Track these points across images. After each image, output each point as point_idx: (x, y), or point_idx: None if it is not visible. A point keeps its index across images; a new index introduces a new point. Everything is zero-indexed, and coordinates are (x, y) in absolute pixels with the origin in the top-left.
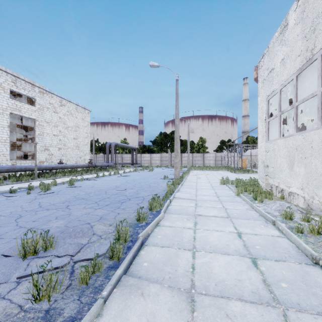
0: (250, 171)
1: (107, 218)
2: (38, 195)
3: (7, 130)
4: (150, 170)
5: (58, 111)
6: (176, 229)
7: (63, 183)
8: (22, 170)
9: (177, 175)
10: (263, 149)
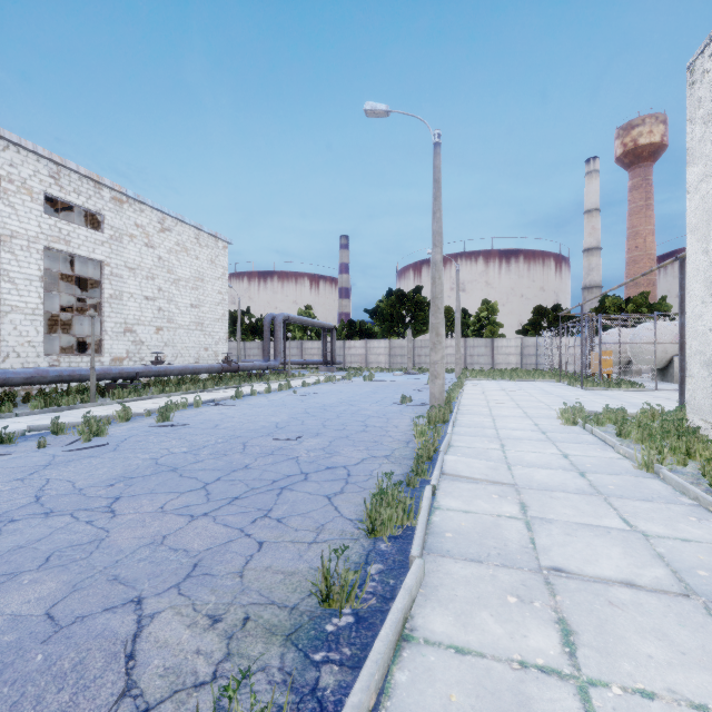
0: (624, 385)
1: (216, 573)
2: (63, 454)
3: (38, 287)
4: (365, 379)
5: (155, 244)
6: (492, 673)
7: (147, 415)
8: (63, 379)
9: (437, 396)
10: (711, 324)
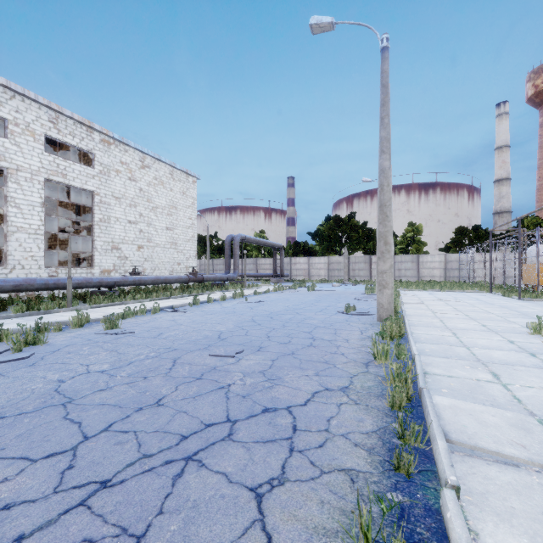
0: None
1: None
2: None
3: (40, 211)
4: (308, 288)
5: (136, 178)
6: None
7: (103, 321)
8: (49, 287)
9: (385, 307)
10: None
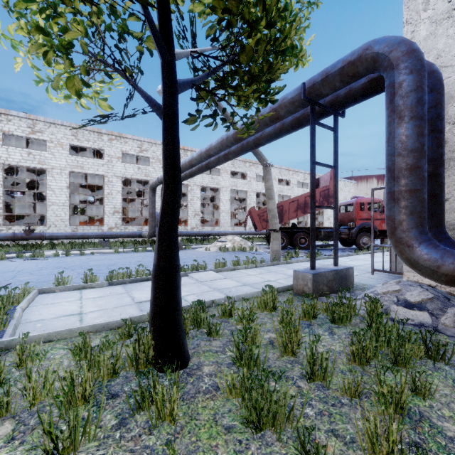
0: None
1: None
2: None
3: None
4: None
5: None
6: None
7: None
8: None
9: None
10: None
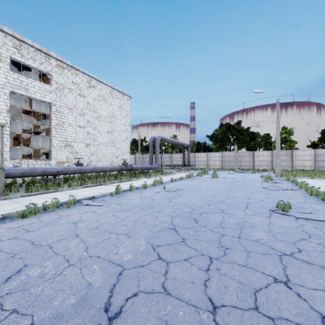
0: None
1: None
2: None
3: (5, 116)
4: (213, 176)
5: (85, 95)
6: None
7: None
8: None
9: None
10: None
